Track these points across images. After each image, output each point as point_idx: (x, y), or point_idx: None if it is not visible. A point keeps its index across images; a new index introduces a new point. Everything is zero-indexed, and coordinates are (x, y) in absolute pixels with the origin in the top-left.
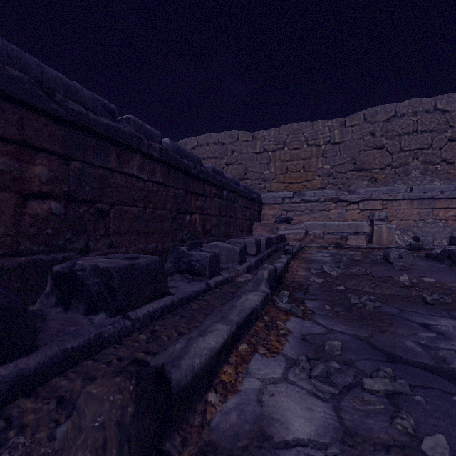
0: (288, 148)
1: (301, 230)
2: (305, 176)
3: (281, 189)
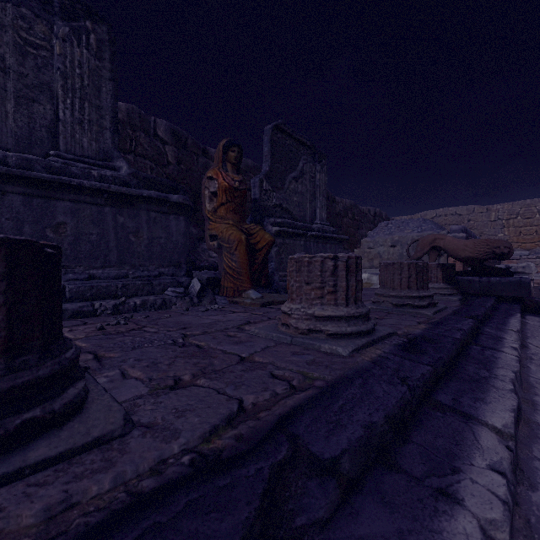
0: (521, 217)
1: (539, 277)
2: (537, 238)
3: (515, 247)
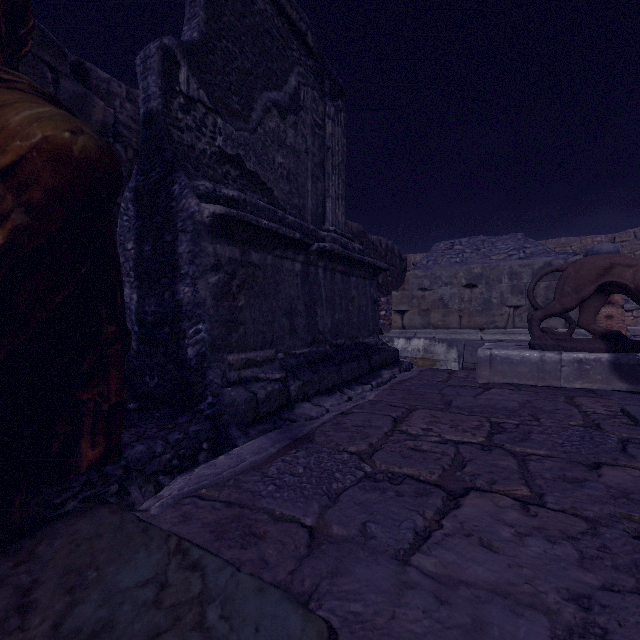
0: None
1: None
2: None
3: None
